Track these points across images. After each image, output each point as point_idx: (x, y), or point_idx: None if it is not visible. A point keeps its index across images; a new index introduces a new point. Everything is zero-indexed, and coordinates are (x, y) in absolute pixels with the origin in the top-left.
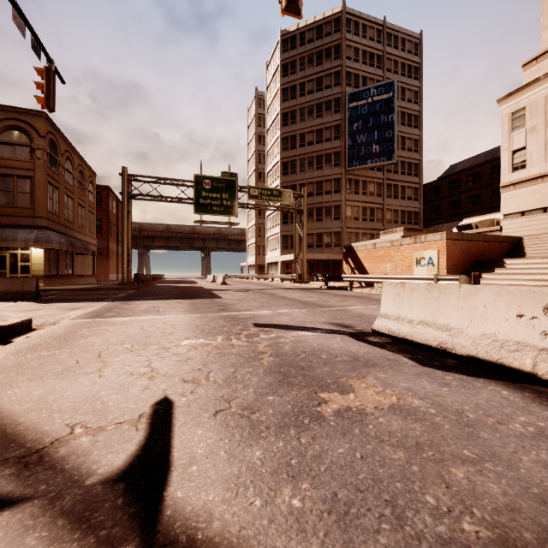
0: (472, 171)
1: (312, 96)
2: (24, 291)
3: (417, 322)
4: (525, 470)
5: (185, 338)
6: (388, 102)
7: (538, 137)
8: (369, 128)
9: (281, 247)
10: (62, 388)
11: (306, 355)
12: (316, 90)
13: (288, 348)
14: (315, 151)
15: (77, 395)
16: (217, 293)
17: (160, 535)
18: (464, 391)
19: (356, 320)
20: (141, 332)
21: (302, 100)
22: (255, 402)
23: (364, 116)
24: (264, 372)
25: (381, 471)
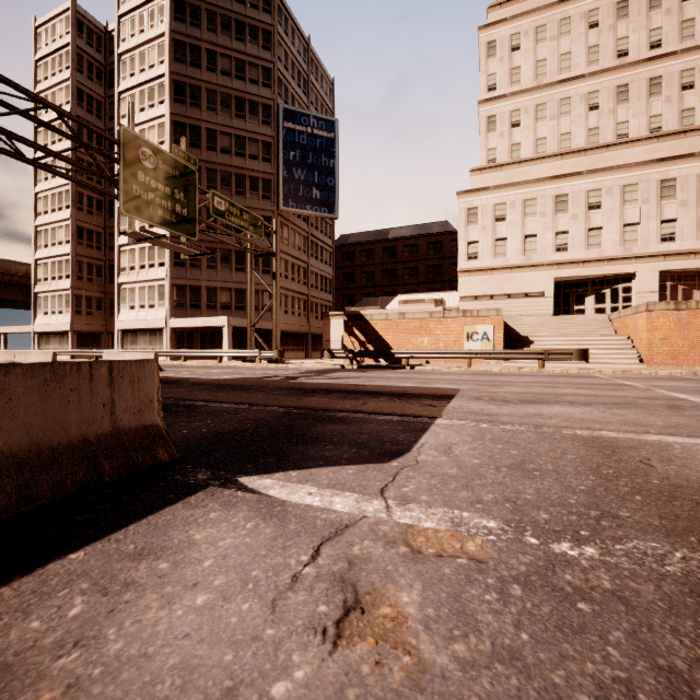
0: (366, 247)
1: (230, 81)
2: (118, 433)
3: None
4: None
5: None
6: (330, 143)
7: (487, 236)
8: (309, 164)
9: (171, 303)
10: None
11: None
12: (235, 75)
13: None
14: (234, 166)
15: None
16: (345, 382)
17: None
18: None
19: None
20: None
21: (212, 78)
22: None
23: (303, 147)
24: None
25: None
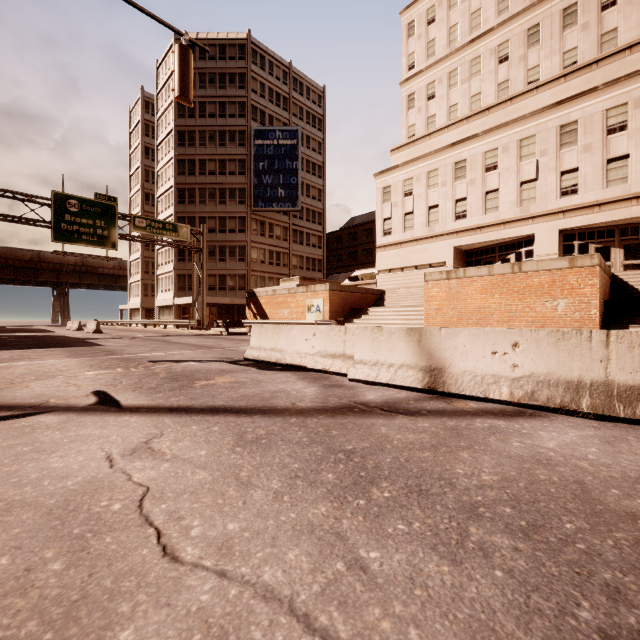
0: (366, 227)
1: (215, 121)
2: None
3: (268, 349)
4: (267, 387)
5: (87, 371)
6: (293, 148)
7: (398, 211)
8: (275, 170)
9: (176, 287)
10: (10, 394)
11: (191, 372)
12: (219, 115)
13: (179, 370)
14: (218, 183)
15: (28, 395)
16: (94, 341)
17: (125, 407)
18: (270, 375)
19: (238, 355)
20: (35, 371)
21: (203, 122)
22: (157, 386)
23: (270, 157)
24: (161, 379)
25: (213, 392)
